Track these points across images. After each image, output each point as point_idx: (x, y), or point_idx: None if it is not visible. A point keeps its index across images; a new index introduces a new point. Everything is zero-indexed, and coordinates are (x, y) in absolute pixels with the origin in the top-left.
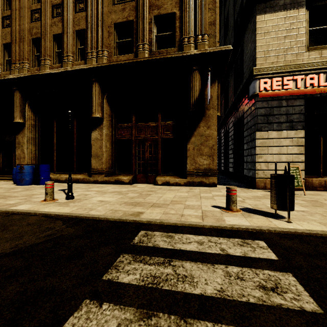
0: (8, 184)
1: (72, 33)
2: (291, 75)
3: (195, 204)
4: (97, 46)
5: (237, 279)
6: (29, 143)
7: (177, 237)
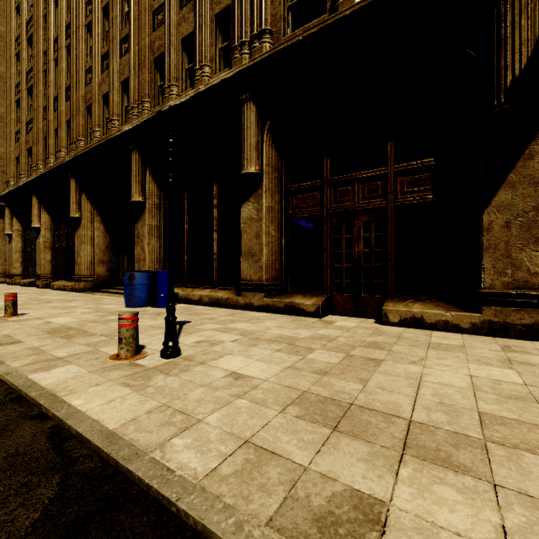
0: (120, 302)
1: (209, 24)
2: None
3: None
4: (251, 28)
5: None
6: (151, 236)
7: None
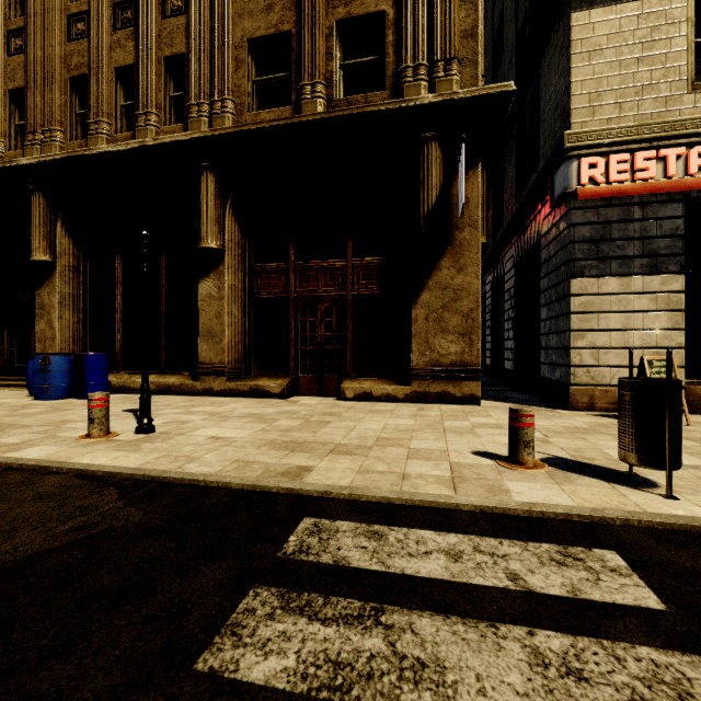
0: (17, 396)
1: (156, 64)
2: (653, 148)
3: (434, 446)
4: (212, 90)
5: (566, 676)
6: (64, 307)
7: (393, 538)
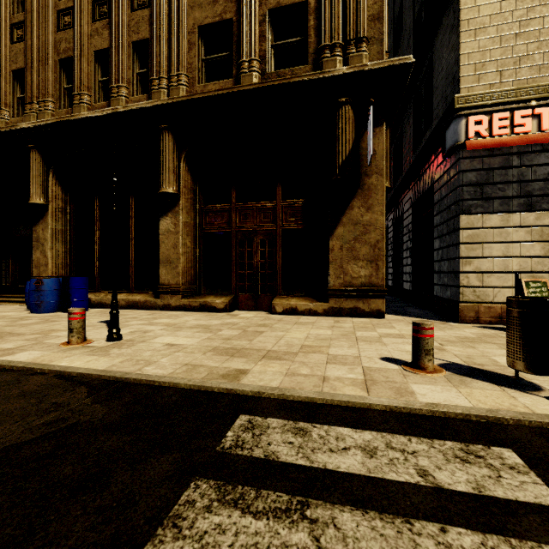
0: (18, 310)
1: (126, 48)
2: (529, 108)
3: (349, 353)
4: (170, 67)
5: None
6: (54, 240)
7: (316, 434)
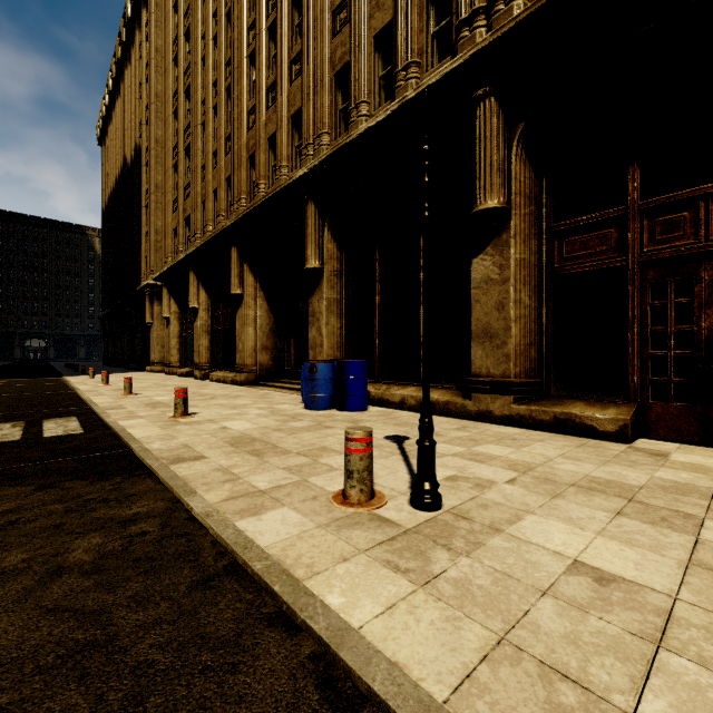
0: (294, 401)
1: (416, 1)
2: None
3: None
4: None
5: None
6: (330, 313)
7: None
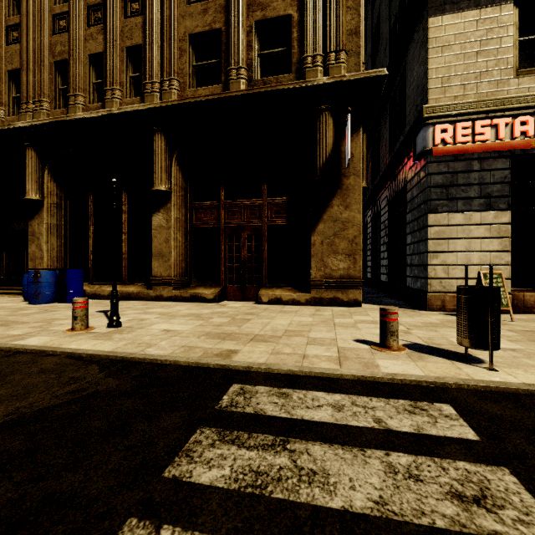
0: (15, 301)
1: (120, 52)
2: (488, 118)
3: (326, 336)
4: (162, 72)
5: (408, 478)
6: (50, 234)
7: (296, 397)
